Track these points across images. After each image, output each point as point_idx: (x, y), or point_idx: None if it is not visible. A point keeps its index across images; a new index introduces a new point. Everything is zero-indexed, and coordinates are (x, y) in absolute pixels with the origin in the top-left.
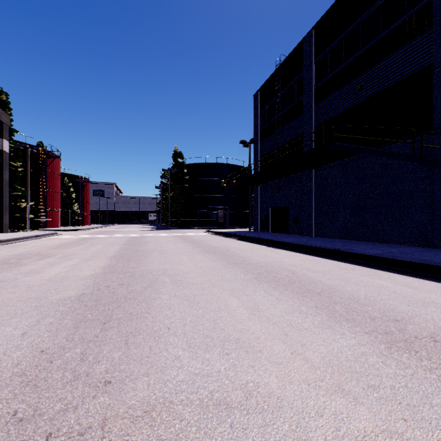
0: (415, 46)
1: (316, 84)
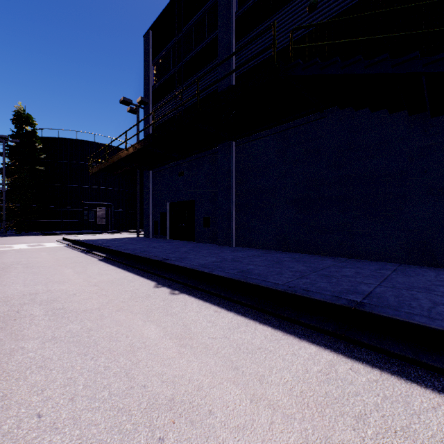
0: None
1: (238, 9)
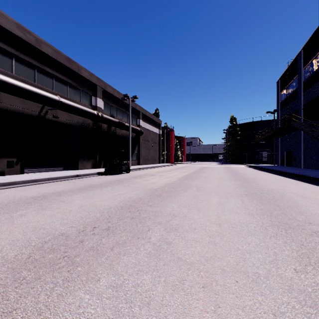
0: None
1: (303, 81)
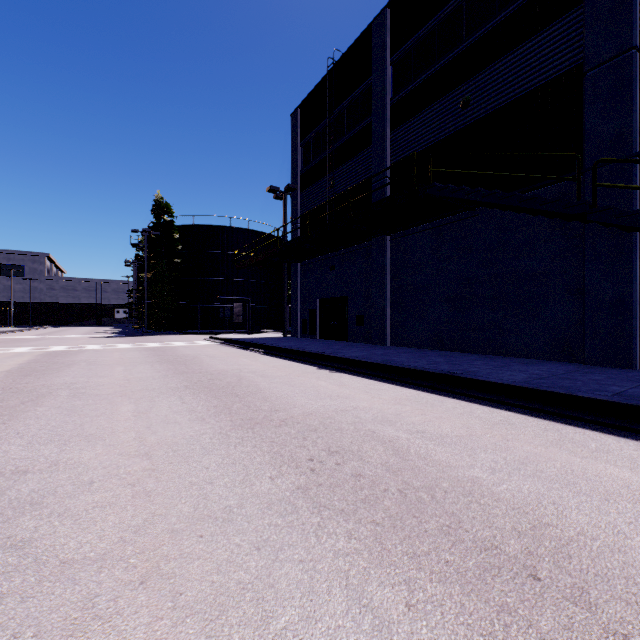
0: (554, 36)
1: (393, 97)
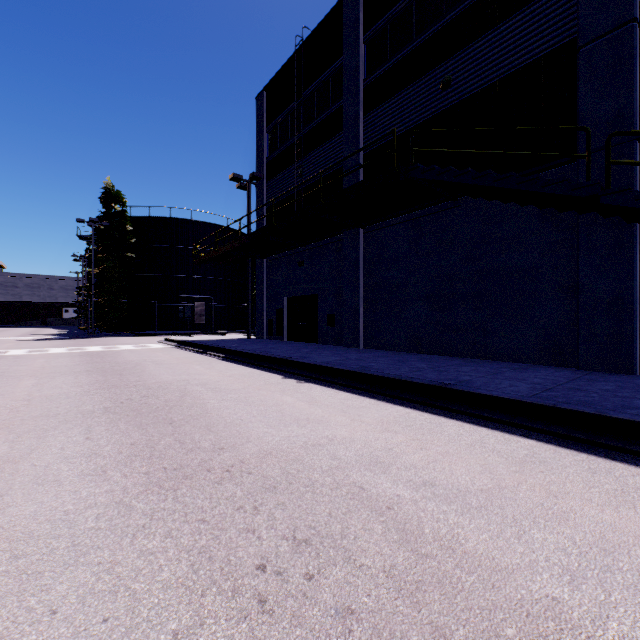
0: (544, 9)
1: (367, 78)
